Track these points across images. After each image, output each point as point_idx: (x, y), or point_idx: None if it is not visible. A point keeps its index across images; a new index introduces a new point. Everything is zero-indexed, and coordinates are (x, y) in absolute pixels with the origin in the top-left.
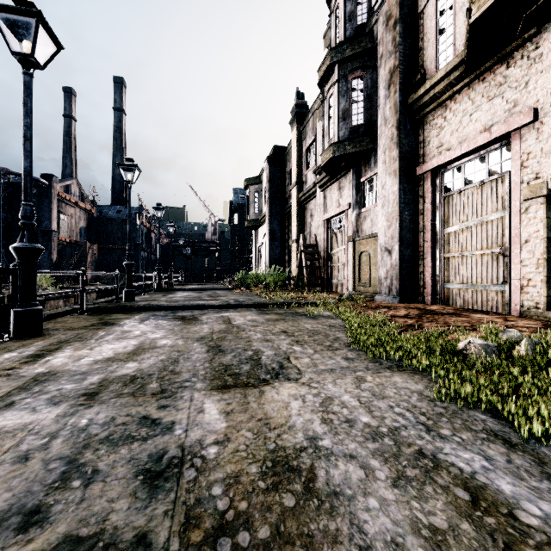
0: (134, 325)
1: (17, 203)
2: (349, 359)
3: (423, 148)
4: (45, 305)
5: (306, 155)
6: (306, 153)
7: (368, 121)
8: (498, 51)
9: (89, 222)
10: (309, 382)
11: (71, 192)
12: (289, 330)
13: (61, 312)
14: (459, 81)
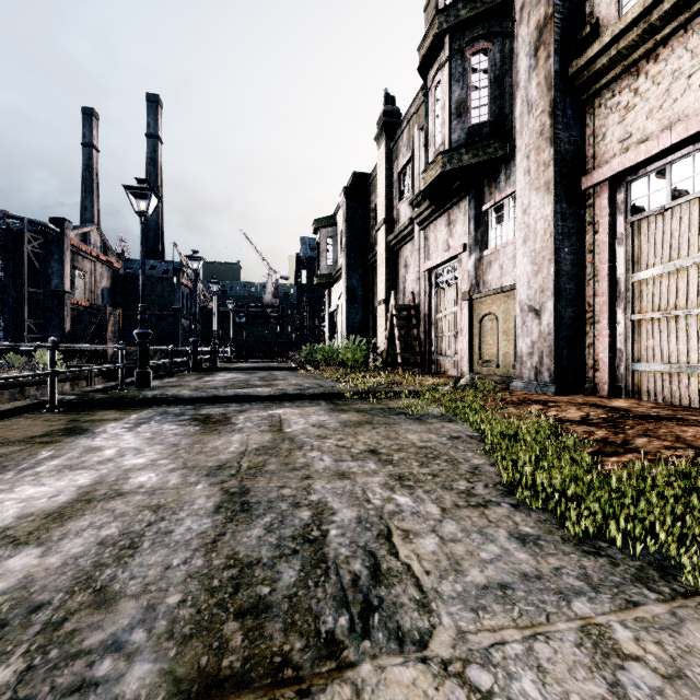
0: (117, 433)
1: (19, 256)
2: (527, 540)
3: (593, 145)
4: (43, 390)
5: (398, 181)
6: (399, 179)
7: (495, 117)
8: None
9: (114, 281)
10: (460, 659)
11: (91, 242)
12: (382, 447)
13: (13, 408)
14: (667, 21)
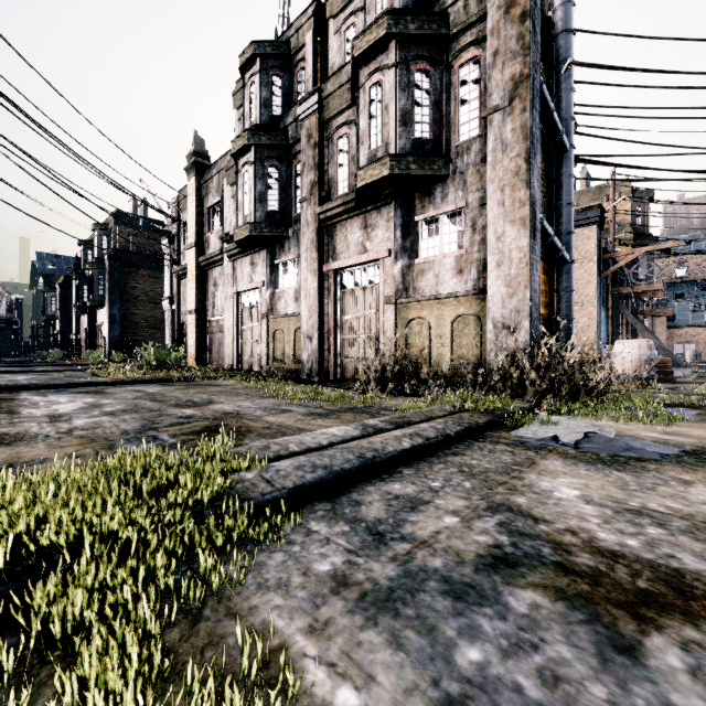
0: None
1: None
2: None
3: (97, 319)
4: None
5: None
6: None
7: None
8: (100, 307)
9: None
10: None
11: None
12: None
13: None
14: (99, 308)
